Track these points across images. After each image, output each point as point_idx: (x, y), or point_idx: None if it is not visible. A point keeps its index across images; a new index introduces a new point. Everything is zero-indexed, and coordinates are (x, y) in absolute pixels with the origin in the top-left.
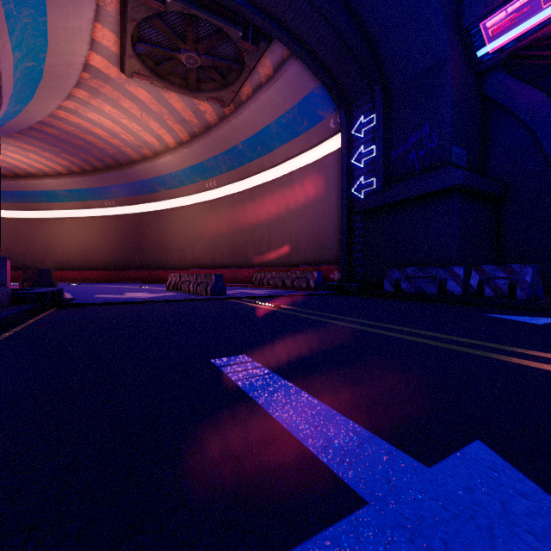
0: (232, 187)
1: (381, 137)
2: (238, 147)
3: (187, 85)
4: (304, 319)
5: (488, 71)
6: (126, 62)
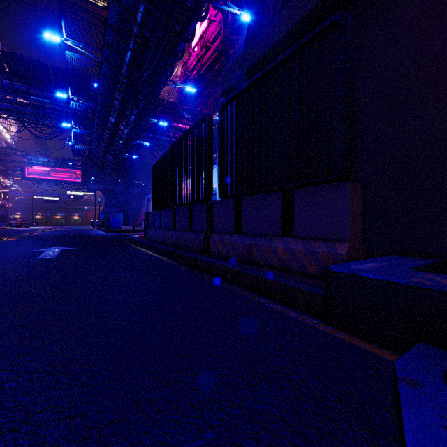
0: None
1: None
2: None
3: None
4: None
5: None
6: None
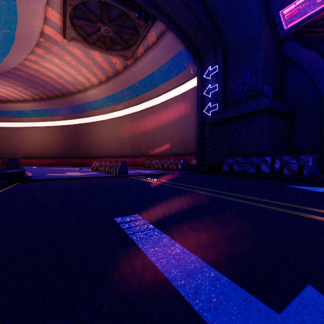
0: (132, 109)
1: (221, 79)
2: (135, 85)
3: (104, 47)
4: (175, 189)
5: (284, 40)
6: (66, 31)
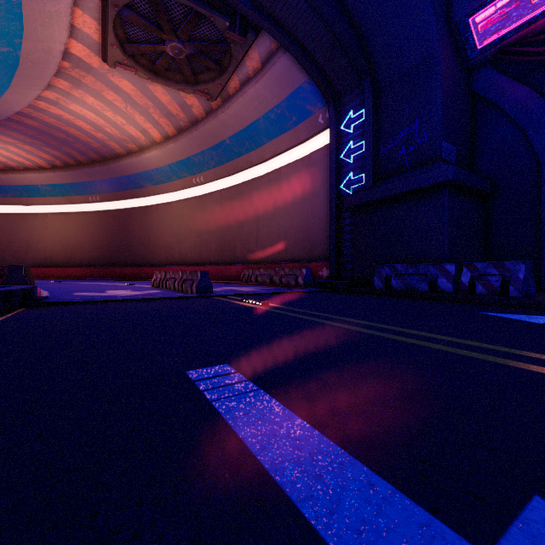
0: (220, 183)
1: (371, 132)
2: (225, 142)
3: (172, 77)
4: (294, 319)
5: (477, 67)
6: (108, 50)
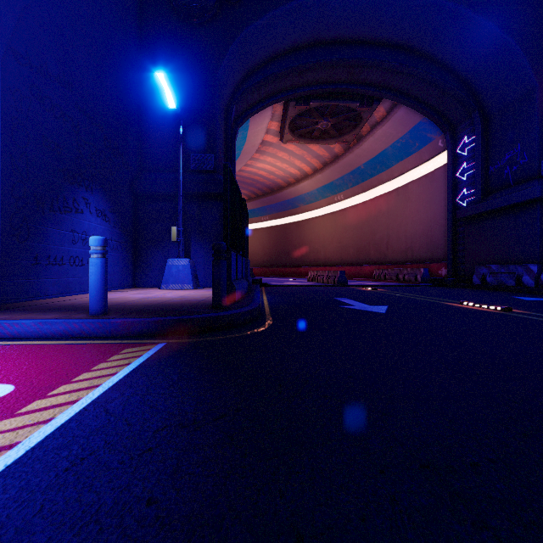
0: (357, 198)
1: (479, 156)
2: (360, 168)
3: (321, 137)
4: (382, 293)
5: None
6: (284, 137)
